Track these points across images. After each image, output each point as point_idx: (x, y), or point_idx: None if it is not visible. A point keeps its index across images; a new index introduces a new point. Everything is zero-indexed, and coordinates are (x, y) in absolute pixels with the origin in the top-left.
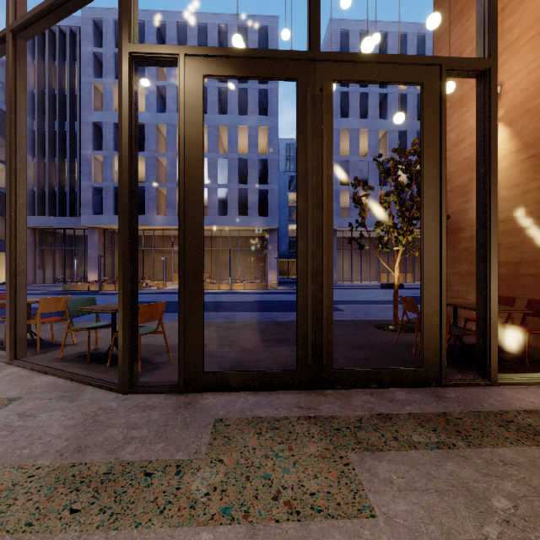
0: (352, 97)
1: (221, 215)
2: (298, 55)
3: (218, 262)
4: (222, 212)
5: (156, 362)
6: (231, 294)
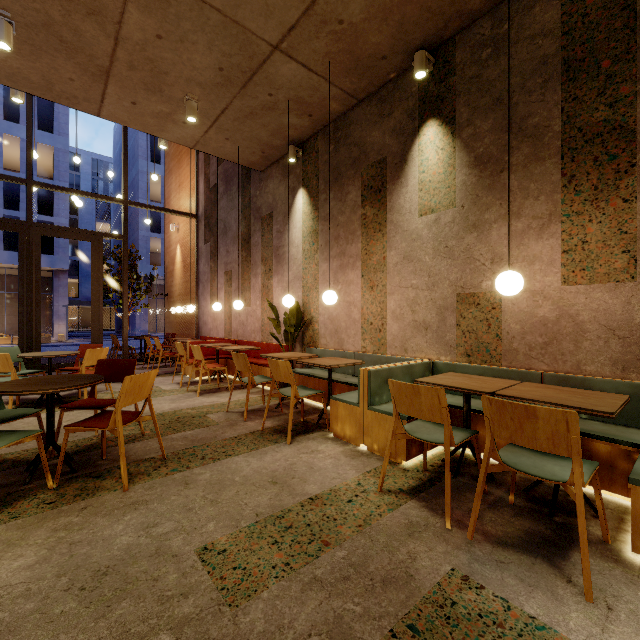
0: None
1: None
2: (19, 222)
3: None
4: None
5: None
6: None
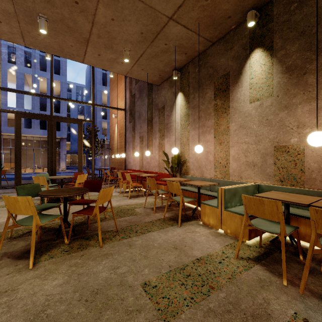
0: (108, 76)
1: (27, 127)
2: (47, 116)
3: (24, 156)
4: (27, 125)
5: (3, 186)
6: (34, 174)
